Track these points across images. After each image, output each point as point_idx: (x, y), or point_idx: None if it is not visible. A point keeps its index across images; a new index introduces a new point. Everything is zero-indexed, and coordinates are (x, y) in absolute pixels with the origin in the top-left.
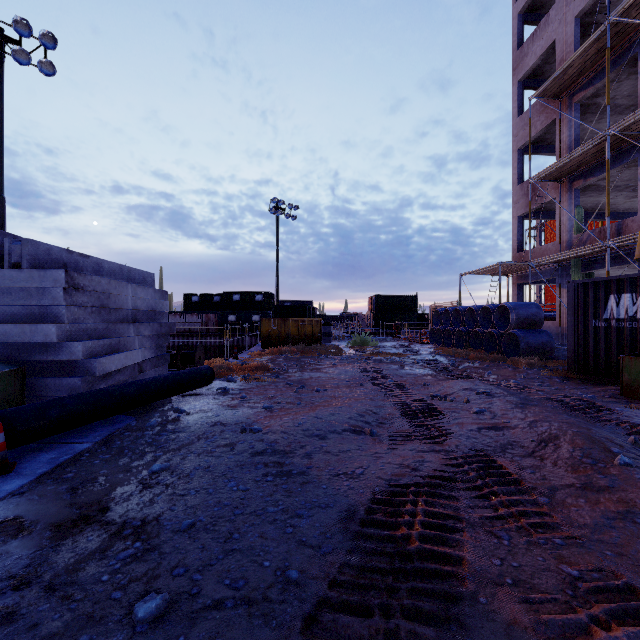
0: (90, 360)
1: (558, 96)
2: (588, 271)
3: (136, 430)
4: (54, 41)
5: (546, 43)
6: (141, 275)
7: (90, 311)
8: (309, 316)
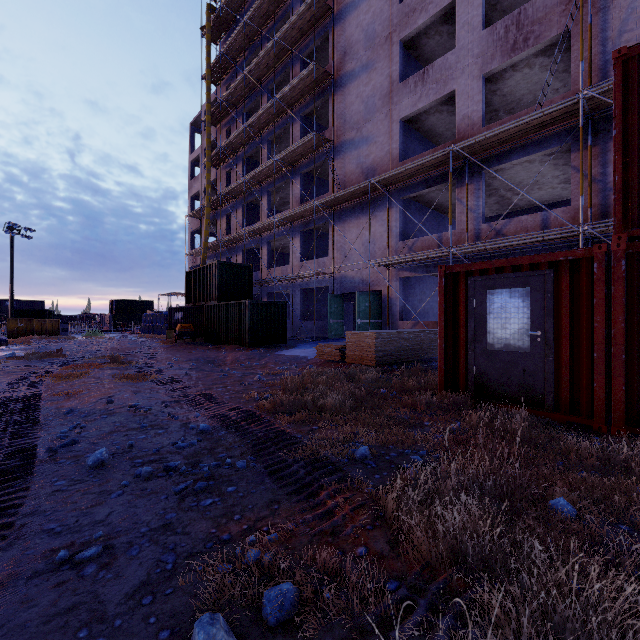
0: None
1: (199, 218)
2: None
3: None
4: None
5: (198, 188)
6: None
7: None
8: (48, 317)
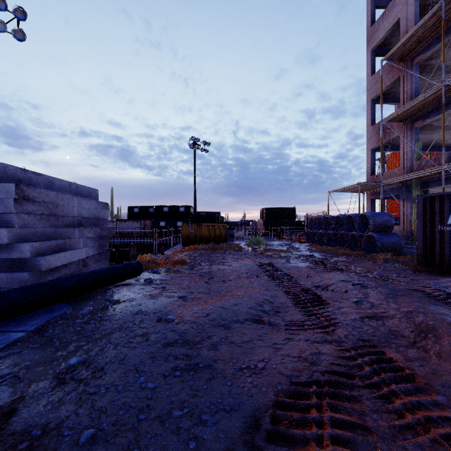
0: (37, 258)
1: (402, 59)
2: (425, 189)
3: (69, 318)
4: (24, 14)
5: (393, 20)
6: (87, 190)
7: (39, 218)
8: (218, 222)
